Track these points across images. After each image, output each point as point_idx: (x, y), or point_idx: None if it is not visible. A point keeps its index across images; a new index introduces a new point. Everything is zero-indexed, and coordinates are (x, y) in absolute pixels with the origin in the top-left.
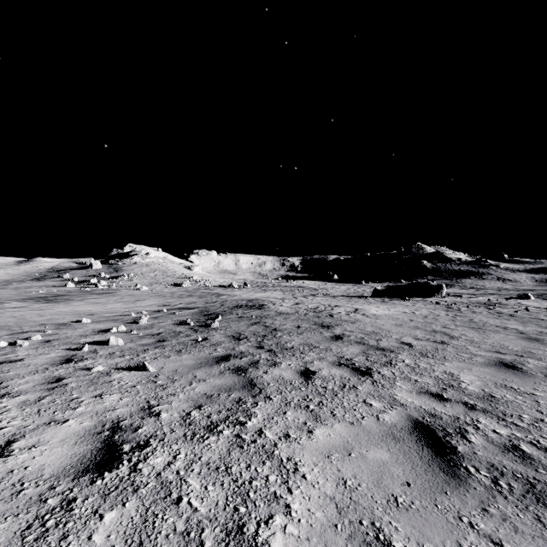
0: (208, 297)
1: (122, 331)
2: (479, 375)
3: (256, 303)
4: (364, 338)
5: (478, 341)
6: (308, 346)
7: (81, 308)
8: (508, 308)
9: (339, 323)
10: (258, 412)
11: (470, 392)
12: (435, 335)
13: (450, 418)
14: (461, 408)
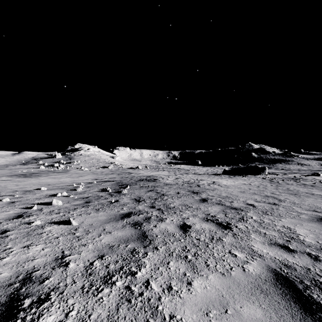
0: (123, 174)
1: (64, 195)
2: (310, 229)
3: (152, 178)
4: (221, 201)
5: (298, 203)
6: (185, 206)
7: (44, 180)
8: (308, 181)
9: (204, 190)
10: (147, 262)
11: (309, 244)
12: (268, 199)
13: (303, 269)
14: (308, 259)
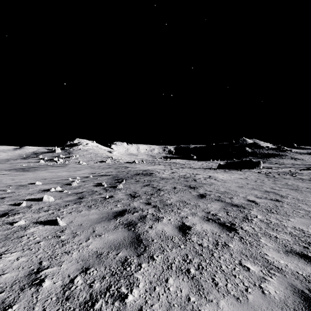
0: (120, 168)
1: (58, 190)
2: None
3: (148, 172)
4: (220, 197)
5: (302, 199)
6: (183, 203)
7: (41, 175)
8: (305, 175)
9: (201, 185)
10: (140, 278)
11: None
12: (269, 194)
13: None
14: None
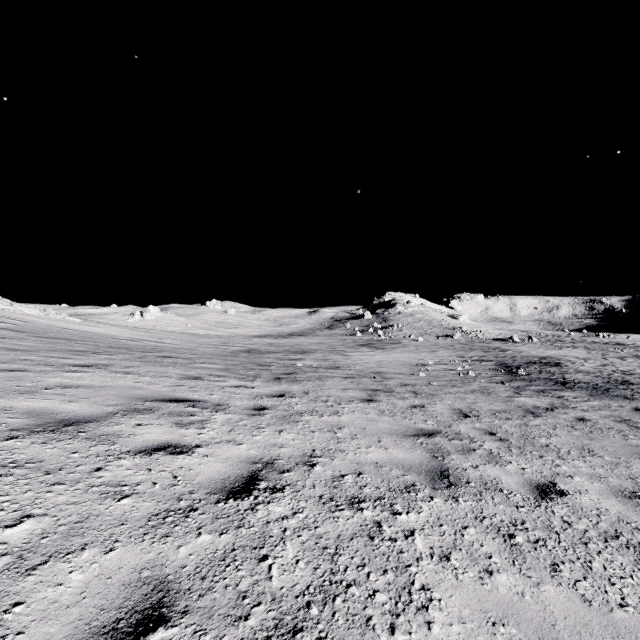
0: (492, 351)
1: (461, 370)
2: None
3: (551, 361)
4: None
5: None
6: (599, 389)
7: (406, 354)
8: None
9: None
10: (564, 397)
11: None
12: None
13: None
14: None
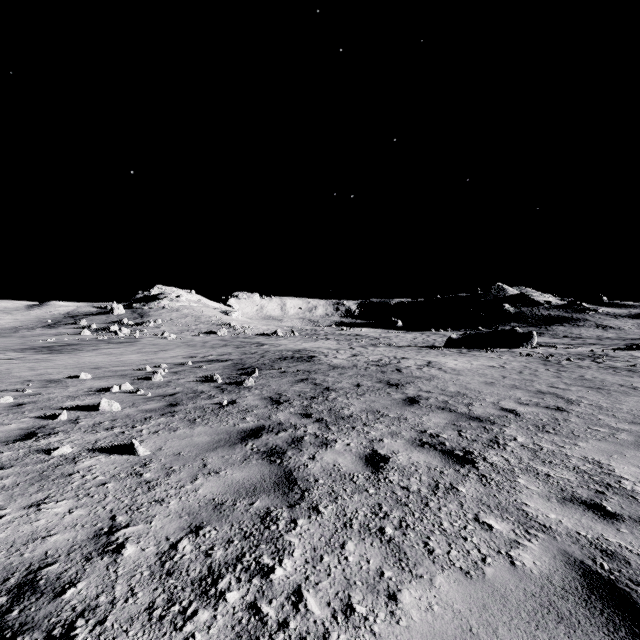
0: (247, 346)
1: (127, 390)
2: None
3: (305, 355)
4: (448, 402)
5: (608, 407)
6: (374, 414)
7: (88, 359)
8: (621, 361)
9: (411, 380)
10: (296, 543)
11: None
12: (544, 398)
13: None
14: None
